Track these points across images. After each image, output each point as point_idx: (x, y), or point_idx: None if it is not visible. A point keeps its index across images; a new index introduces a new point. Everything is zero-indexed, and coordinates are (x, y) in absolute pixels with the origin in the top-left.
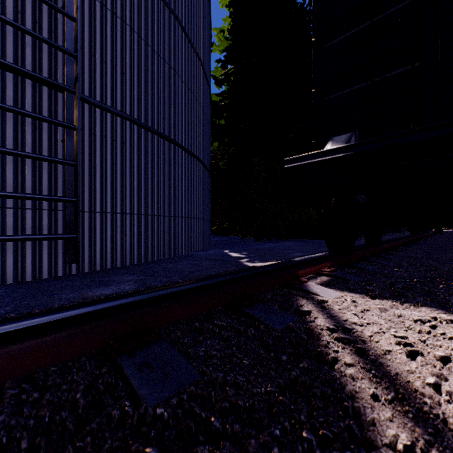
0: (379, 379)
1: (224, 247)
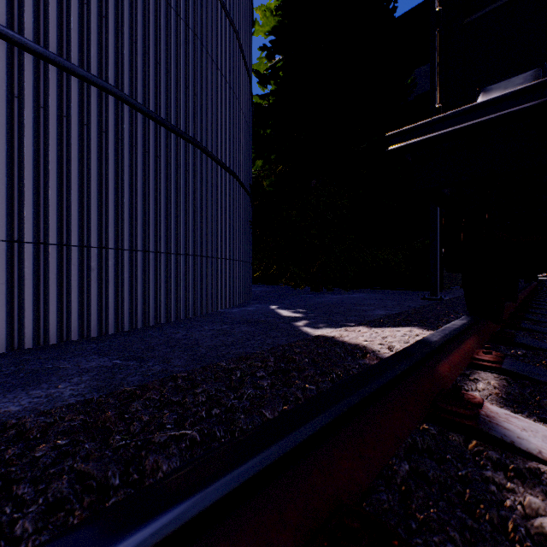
0: None
1: (269, 300)
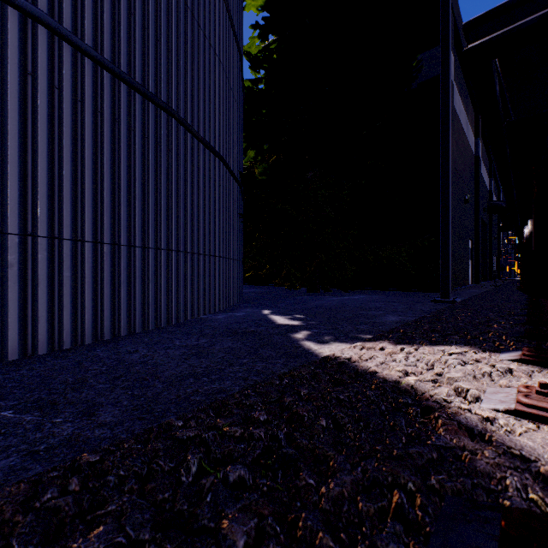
0: None
1: (262, 304)
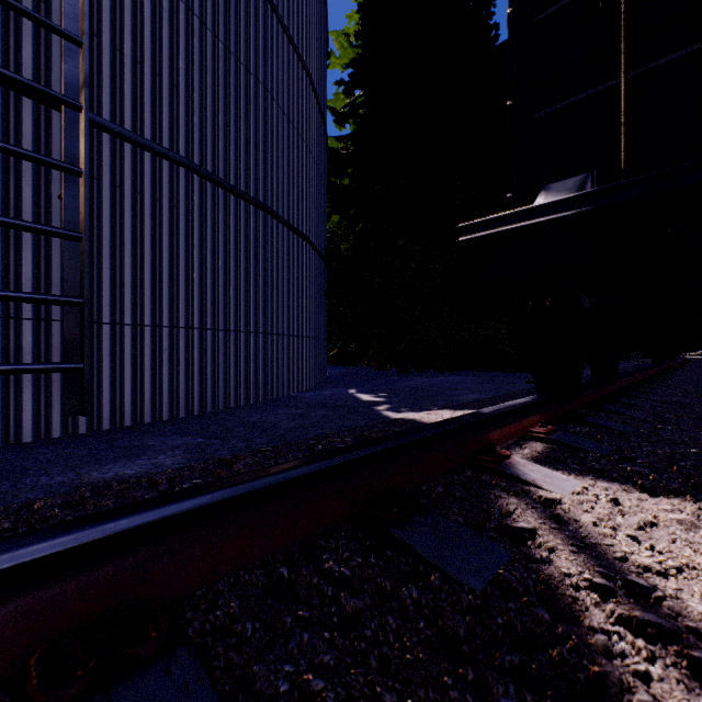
0: None
1: (348, 384)
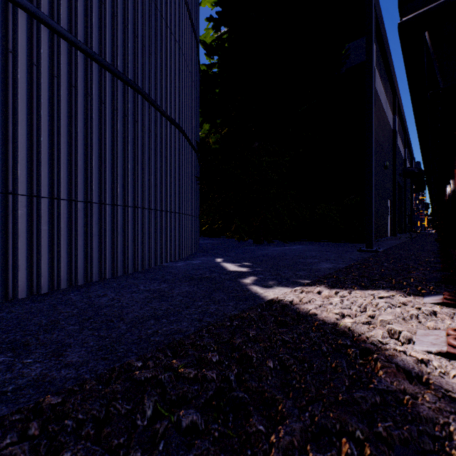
0: None
1: (215, 253)
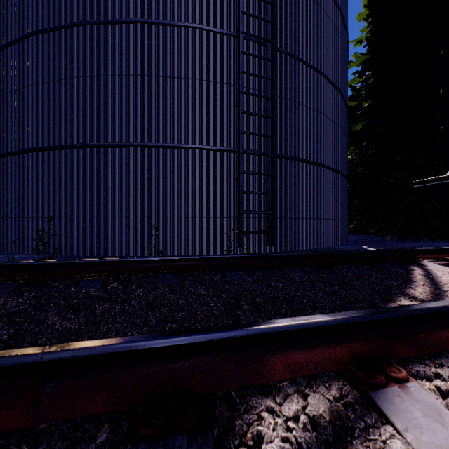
0: (427, 279)
1: (361, 244)
